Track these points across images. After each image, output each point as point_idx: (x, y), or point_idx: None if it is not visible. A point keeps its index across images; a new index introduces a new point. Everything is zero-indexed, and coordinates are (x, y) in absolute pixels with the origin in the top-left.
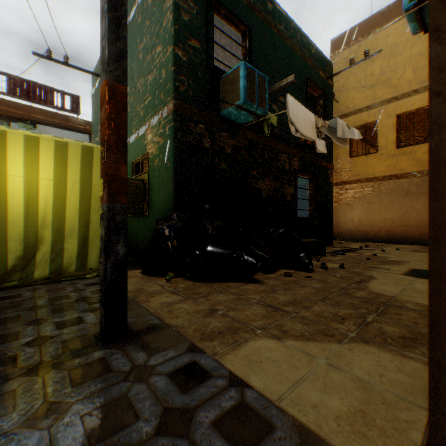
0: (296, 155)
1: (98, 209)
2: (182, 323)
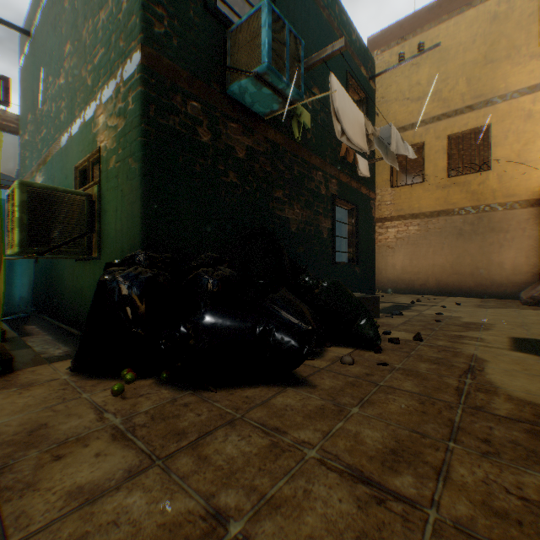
0: (334, 175)
1: None
2: None
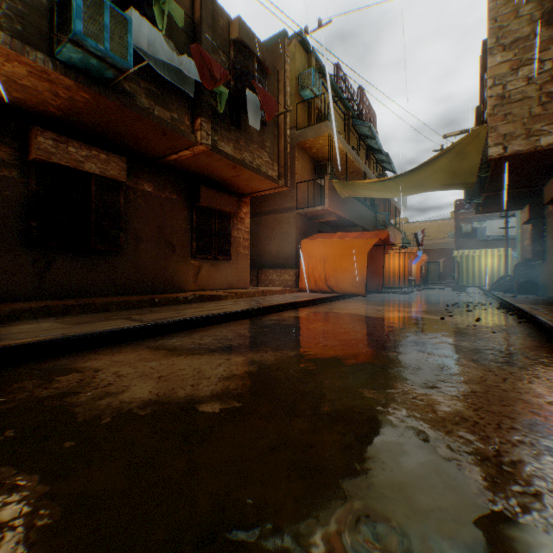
0: None
1: (508, 270)
2: None
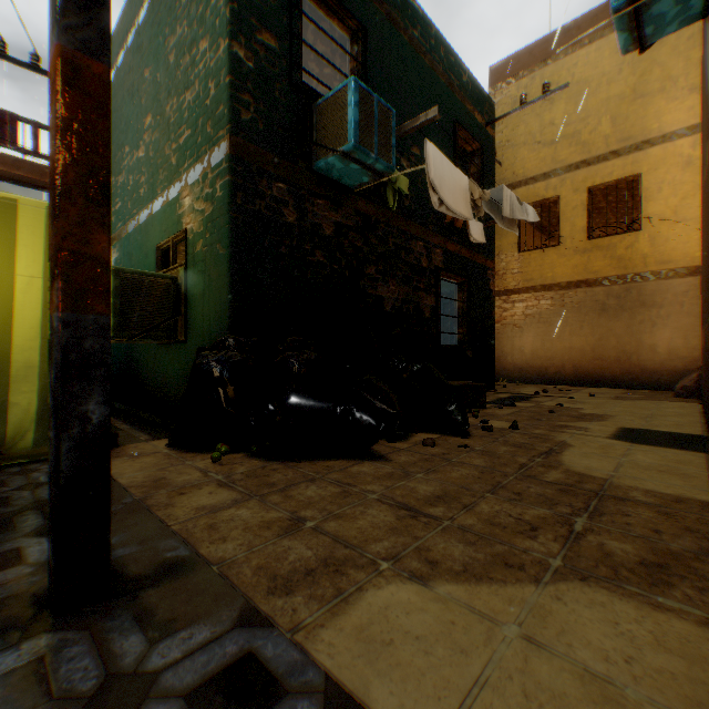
0: (439, 245)
1: None
2: (234, 554)
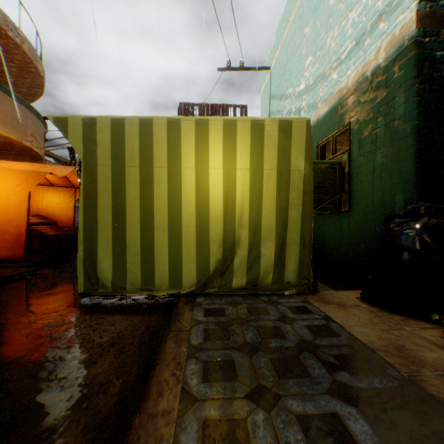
0: None
1: (297, 203)
2: None
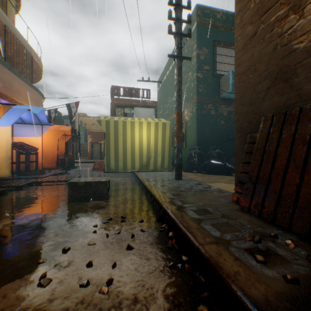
0: None
1: (167, 146)
2: (197, 180)
